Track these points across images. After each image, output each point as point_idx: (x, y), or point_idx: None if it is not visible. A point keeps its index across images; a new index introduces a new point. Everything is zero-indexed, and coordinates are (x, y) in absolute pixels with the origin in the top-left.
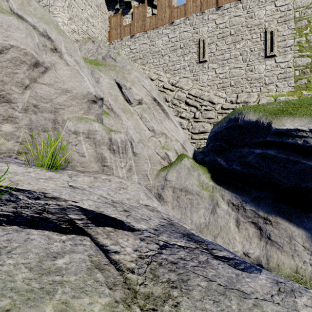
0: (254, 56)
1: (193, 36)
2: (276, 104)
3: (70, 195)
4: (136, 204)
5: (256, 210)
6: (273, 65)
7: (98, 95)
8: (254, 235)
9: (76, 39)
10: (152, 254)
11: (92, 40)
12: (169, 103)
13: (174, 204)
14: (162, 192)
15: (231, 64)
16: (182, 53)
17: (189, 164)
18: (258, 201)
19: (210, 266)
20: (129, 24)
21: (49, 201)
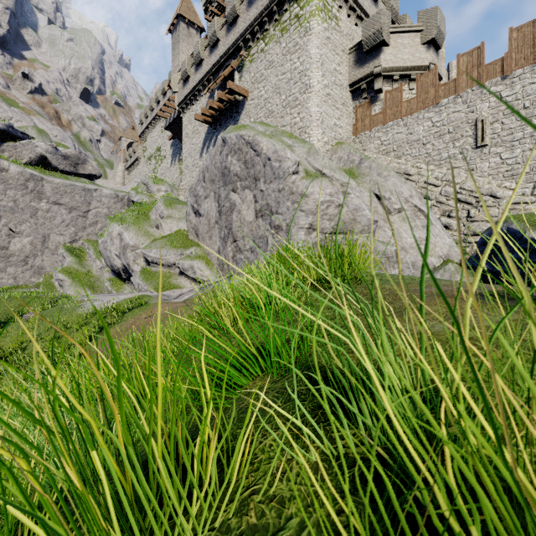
0: None
1: (467, 116)
2: None
3: None
4: None
5: None
6: None
7: (375, 219)
8: None
9: (326, 150)
10: None
11: (342, 146)
12: (433, 201)
13: None
14: None
15: (525, 145)
16: (450, 139)
17: (454, 268)
18: None
19: None
20: (379, 112)
21: None
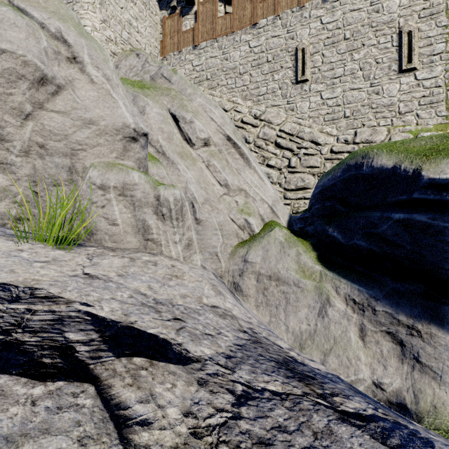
0: (382, 71)
1: (287, 43)
2: (425, 140)
3: (81, 292)
4: (196, 305)
5: (393, 313)
6: (412, 83)
7: (140, 128)
8: (391, 354)
9: (112, 52)
10: (220, 421)
11: (137, 52)
12: (251, 145)
13: (259, 299)
14: (240, 281)
15: (345, 83)
16: (270, 70)
17: (283, 237)
18: (396, 297)
19: (337, 443)
20: (191, 28)
21: (38, 305)
